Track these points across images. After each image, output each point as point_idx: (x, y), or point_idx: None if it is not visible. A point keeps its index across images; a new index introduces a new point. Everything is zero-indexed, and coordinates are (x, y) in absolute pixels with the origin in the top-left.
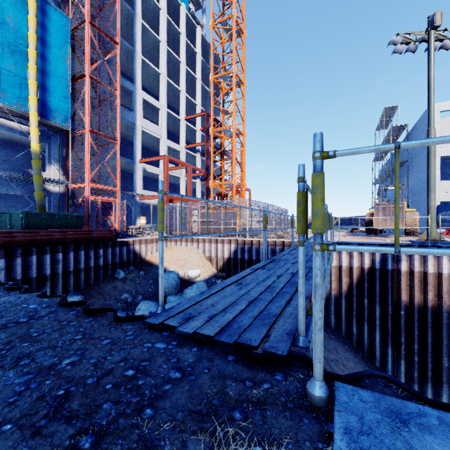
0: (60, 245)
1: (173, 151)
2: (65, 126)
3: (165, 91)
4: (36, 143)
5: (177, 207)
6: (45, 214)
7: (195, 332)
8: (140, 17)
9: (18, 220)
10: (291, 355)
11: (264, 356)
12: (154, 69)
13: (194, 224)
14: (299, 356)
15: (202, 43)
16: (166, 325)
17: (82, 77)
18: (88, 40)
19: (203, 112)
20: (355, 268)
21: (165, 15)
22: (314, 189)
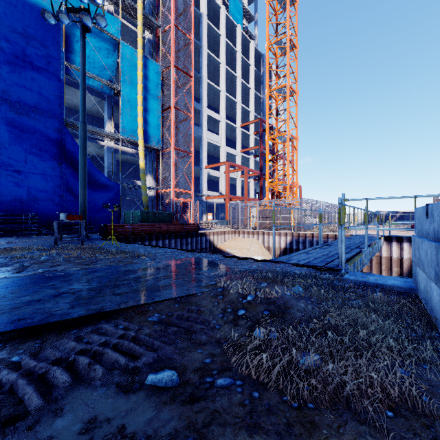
0: (167, 234)
1: (230, 155)
2: (157, 146)
3: (224, 105)
4: (142, 162)
5: (239, 205)
6: (151, 213)
7: (295, 263)
8: (205, 48)
9: (137, 217)
10: (335, 269)
11: (324, 268)
12: (215, 88)
13: (253, 220)
14: (338, 269)
15: (254, 55)
16: (281, 262)
17: (169, 108)
18: (173, 80)
19: (257, 119)
20: (405, 259)
21: (224, 40)
22: (342, 210)
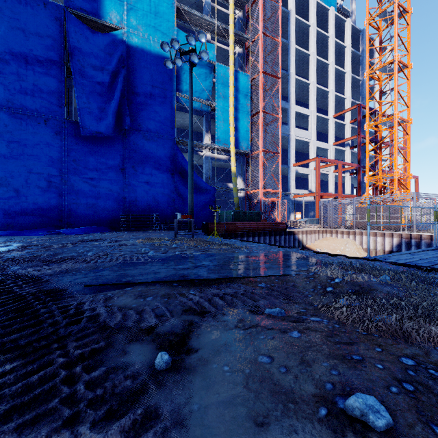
0: (256, 232)
1: (320, 150)
2: (247, 151)
3: (314, 97)
4: (234, 166)
5: (331, 203)
6: (241, 212)
7: (392, 262)
8: (293, 44)
9: (230, 216)
10: None
11: (429, 268)
12: (304, 82)
13: (349, 218)
14: None
15: (351, 33)
16: (376, 260)
17: (257, 113)
18: (261, 86)
19: (354, 106)
20: None
21: (314, 29)
22: None
